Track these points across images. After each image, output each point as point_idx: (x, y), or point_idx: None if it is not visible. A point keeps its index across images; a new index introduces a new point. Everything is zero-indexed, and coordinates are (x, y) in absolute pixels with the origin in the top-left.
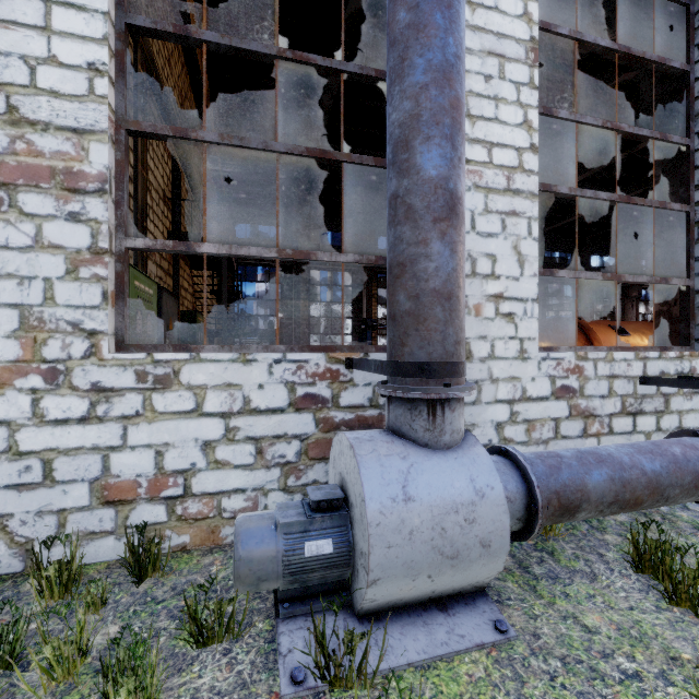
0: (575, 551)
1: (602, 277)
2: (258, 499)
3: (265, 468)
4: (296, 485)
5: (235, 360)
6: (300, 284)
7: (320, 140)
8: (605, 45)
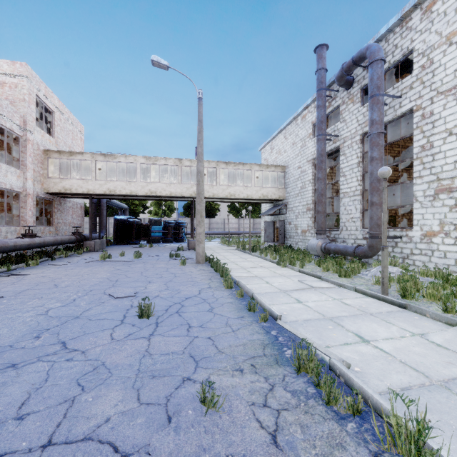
0: None
1: None
2: None
3: None
4: None
5: None
6: None
7: None
8: None
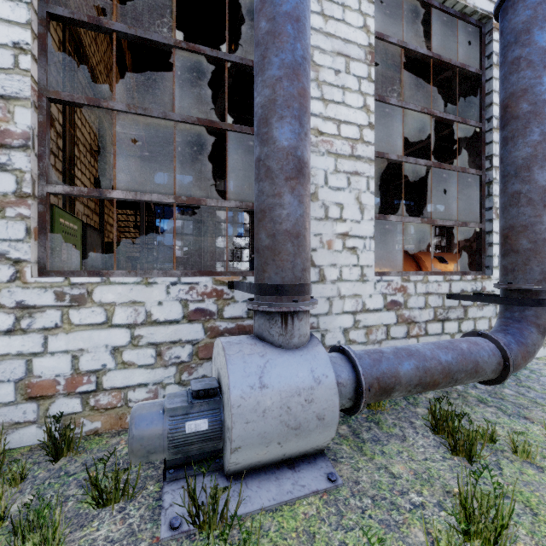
0: (394, 420)
1: (421, 221)
2: (158, 391)
3: (164, 366)
4: (189, 379)
5: (139, 283)
6: (208, 221)
7: (223, 109)
8: (423, 52)
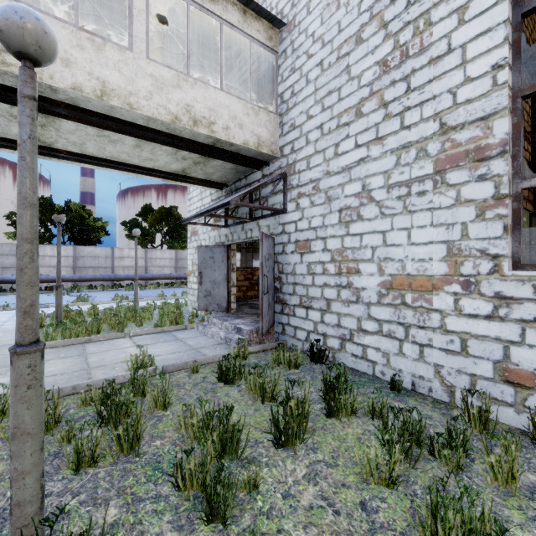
0: None
1: None
2: None
3: None
4: None
5: None
6: None
7: None
8: None
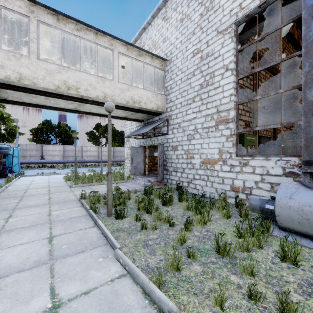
0: None
1: None
2: None
3: (274, 192)
4: None
5: (264, 159)
6: None
7: None
8: None
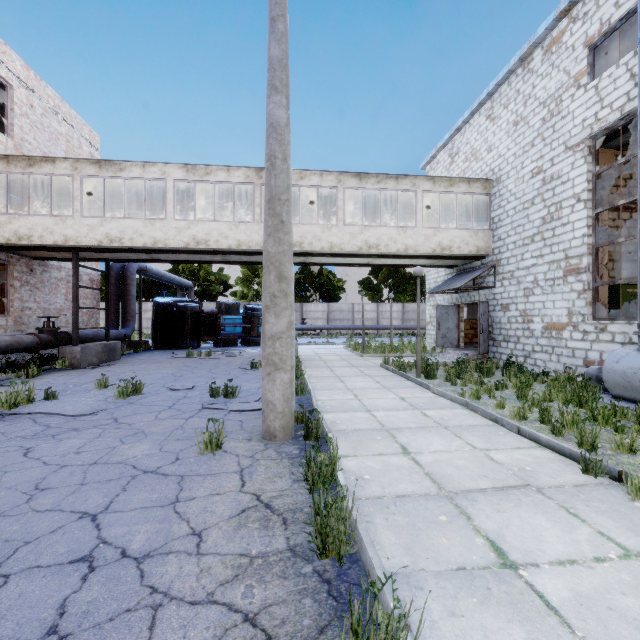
0: None
1: None
2: None
3: None
4: None
5: (625, 323)
6: None
7: None
8: None
